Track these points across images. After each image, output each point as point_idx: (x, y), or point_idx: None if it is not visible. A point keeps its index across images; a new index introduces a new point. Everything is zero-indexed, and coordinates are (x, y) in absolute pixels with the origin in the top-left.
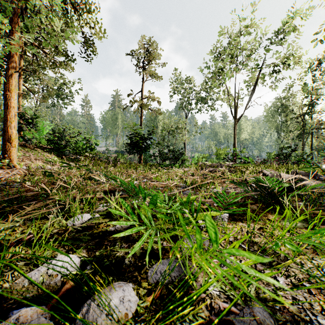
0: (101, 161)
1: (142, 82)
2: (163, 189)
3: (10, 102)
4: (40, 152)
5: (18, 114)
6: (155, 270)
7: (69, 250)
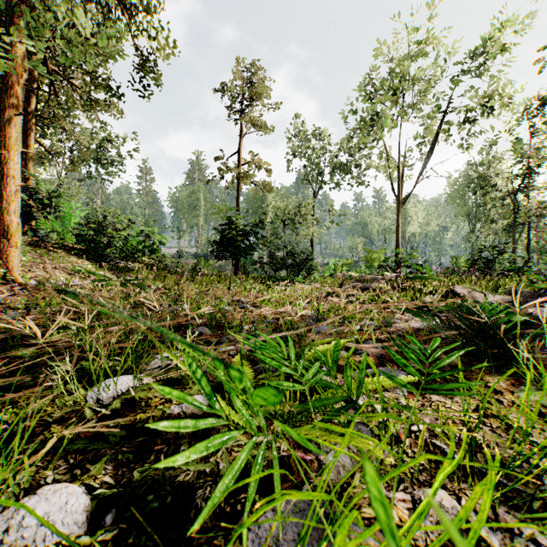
0: (170, 272)
1: (241, 136)
2: (277, 323)
3: (8, 167)
4: (64, 255)
5: (25, 190)
6: (265, 534)
7: (76, 466)
